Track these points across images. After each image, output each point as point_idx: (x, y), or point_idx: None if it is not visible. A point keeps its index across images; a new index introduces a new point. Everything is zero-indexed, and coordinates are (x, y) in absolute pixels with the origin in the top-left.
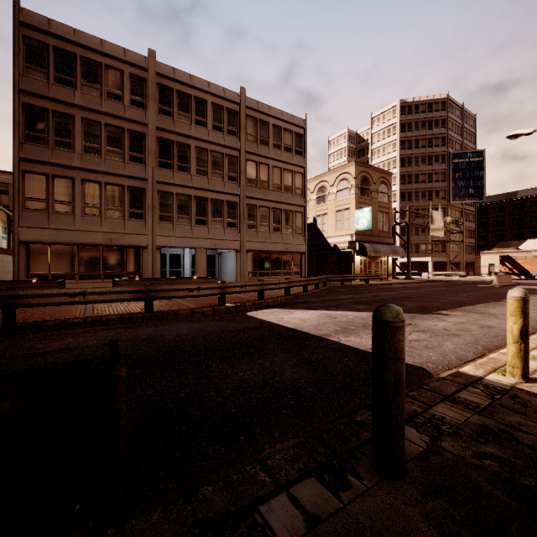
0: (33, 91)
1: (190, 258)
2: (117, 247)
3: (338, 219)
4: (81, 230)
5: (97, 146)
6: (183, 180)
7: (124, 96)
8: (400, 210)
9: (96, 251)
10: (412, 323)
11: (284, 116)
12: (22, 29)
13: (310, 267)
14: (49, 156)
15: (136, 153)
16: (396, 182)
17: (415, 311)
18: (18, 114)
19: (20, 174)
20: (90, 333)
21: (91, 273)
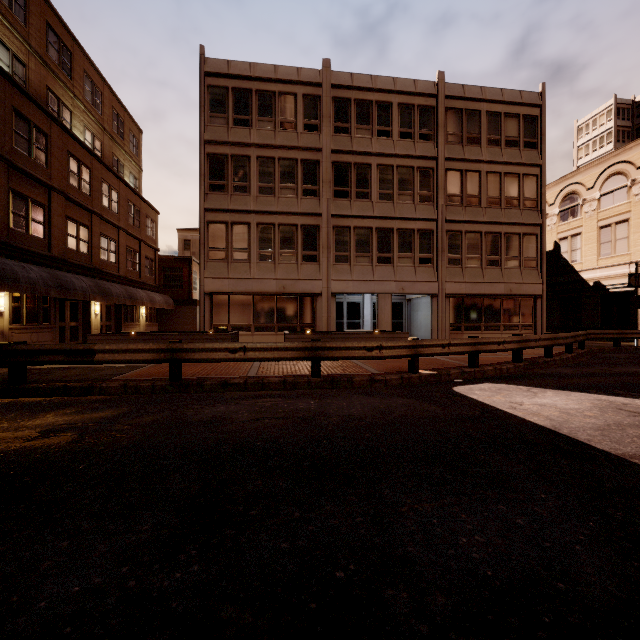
0: (216, 139)
1: (371, 307)
2: (291, 296)
3: (603, 240)
4: (256, 278)
5: (271, 184)
6: (362, 210)
7: (297, 122)
8: None
9: (270, 300)
10: None
11: (504, 95)
12: (206, 80)
13: (548, 317)
14: (229, 203)
15: (309, 186)
16: None
17: None
18: (204, 165)
19: (205, 226)
20: (245, 400)
21: (265, 324)
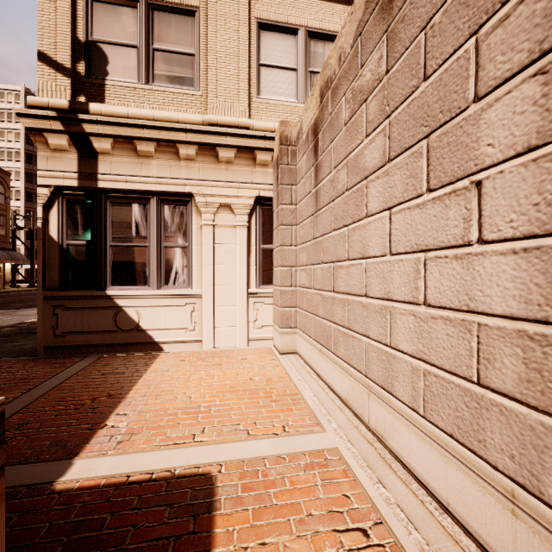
0: None
1: None
2: None
3: None
4: None
5: None
6: None
7: None
8: (26, 210)
9: None
10: (13, 313)
11: None
12: None
13: None
14: None
15: None
16: (20, 178)
17: (21, 308)
18: None
19: None
20: None
21: None
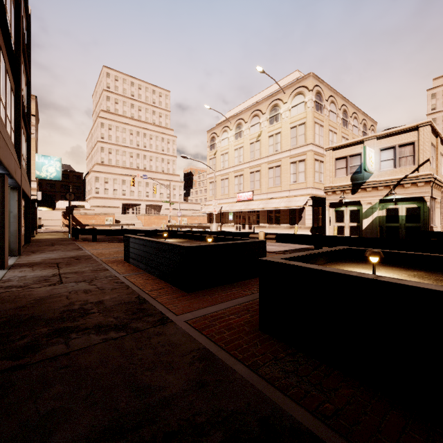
0: None
1: None
2: None
3: None
4: None
5: None
6: None
7: None
8: None
9: None
10: None
11: None
12: None
13: None
14: None
15: None
16: None
17: None
18: None
19: None
20: None
21: None
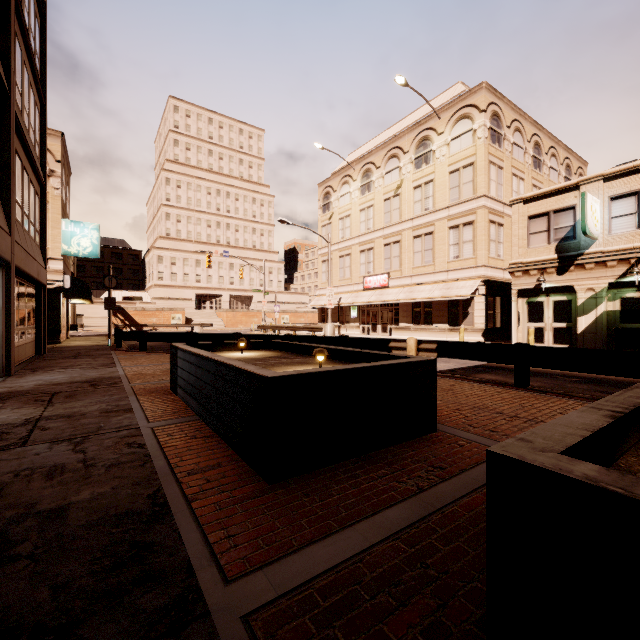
0: None
1: None
2: None
3: None
4: None
5: None
6: None
7: None
8: None
9: None
10: None
11: None
12: None
13: None
14: None
15: None
16: None
17: None
18: None
19: None
20: None
21: None
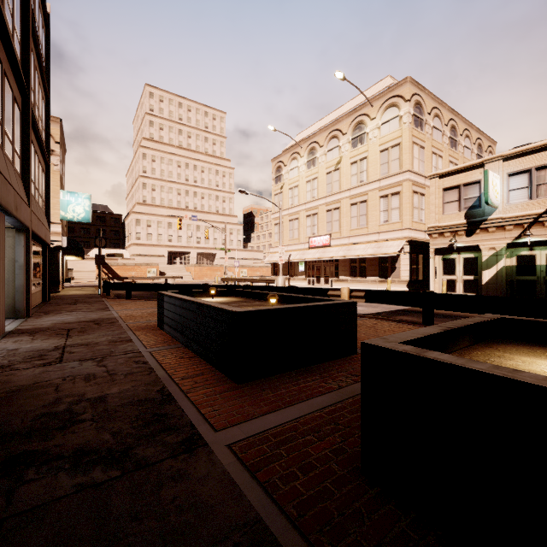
0: None
1: None
2: None
3: None
4: None
5: None
6: None
7: None
8: None
9: None
10: None
11: None
12: None
13: None
14: None
15: None
16: None
17: None
18: None
19: None
20: None
21: None
